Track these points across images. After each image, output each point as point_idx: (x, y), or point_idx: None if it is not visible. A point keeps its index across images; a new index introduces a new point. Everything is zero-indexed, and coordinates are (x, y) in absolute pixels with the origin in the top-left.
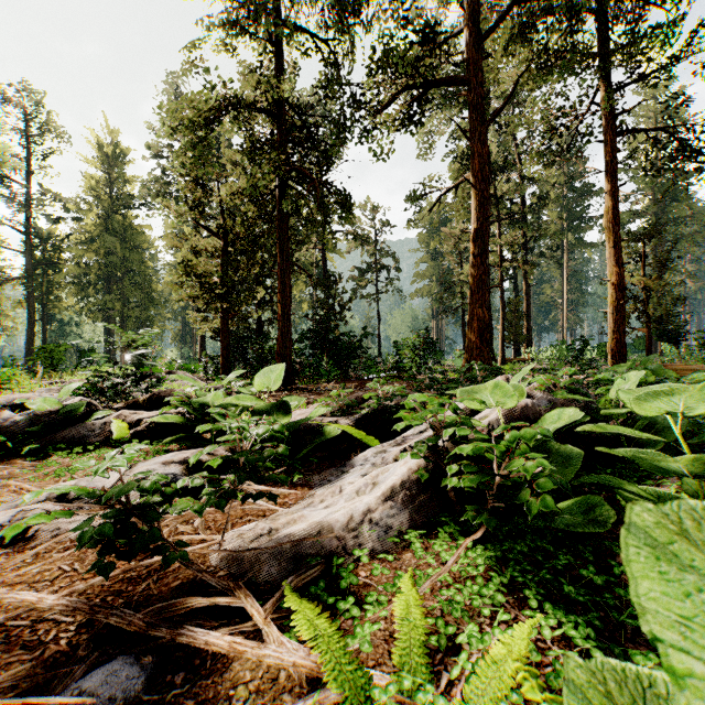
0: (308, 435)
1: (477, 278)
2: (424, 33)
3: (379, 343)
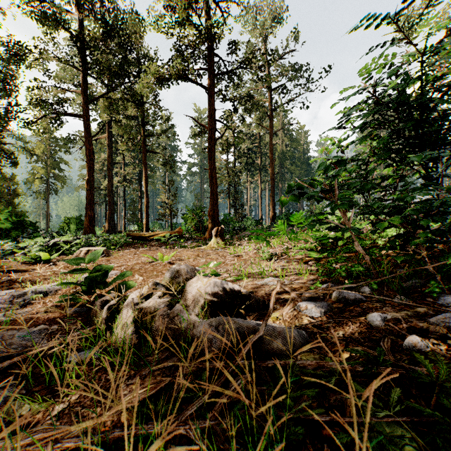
0: (3, 252)
1: (89, 199)
2: (59, 102)
3: (47, 220)
